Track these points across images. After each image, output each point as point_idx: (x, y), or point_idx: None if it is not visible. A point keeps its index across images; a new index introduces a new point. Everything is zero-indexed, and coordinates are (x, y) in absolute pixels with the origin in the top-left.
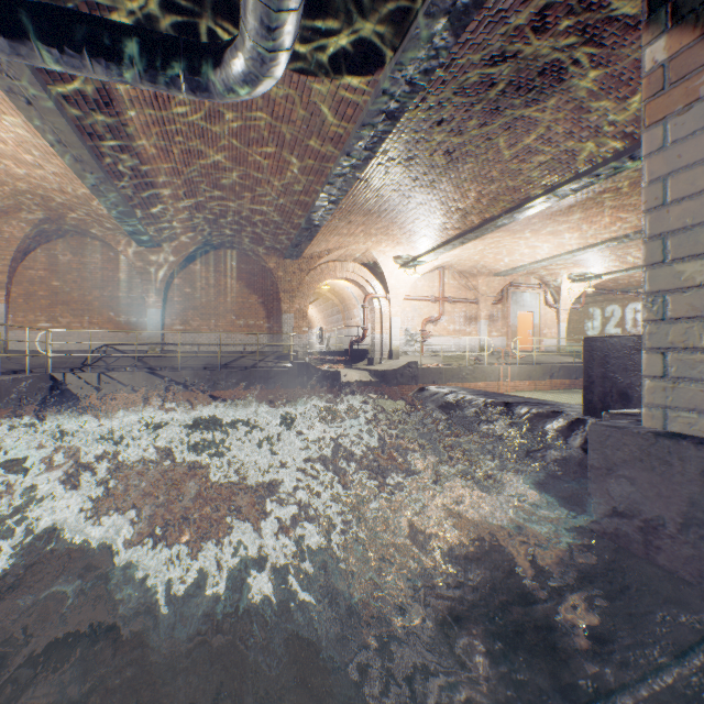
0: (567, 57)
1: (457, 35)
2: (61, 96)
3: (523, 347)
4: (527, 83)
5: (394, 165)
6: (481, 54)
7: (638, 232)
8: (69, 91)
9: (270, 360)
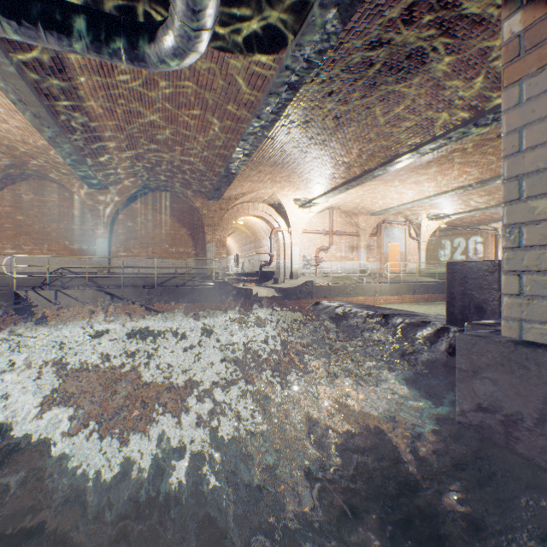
0: (428, 45)
1: (344, 23)
2: (20, 62)
3: (392, 269)
4: (398, 64)
5: (294, 127)
6: (362, 40)
7: (479, 182)
8: (28, 58)
9: (196, 280)
